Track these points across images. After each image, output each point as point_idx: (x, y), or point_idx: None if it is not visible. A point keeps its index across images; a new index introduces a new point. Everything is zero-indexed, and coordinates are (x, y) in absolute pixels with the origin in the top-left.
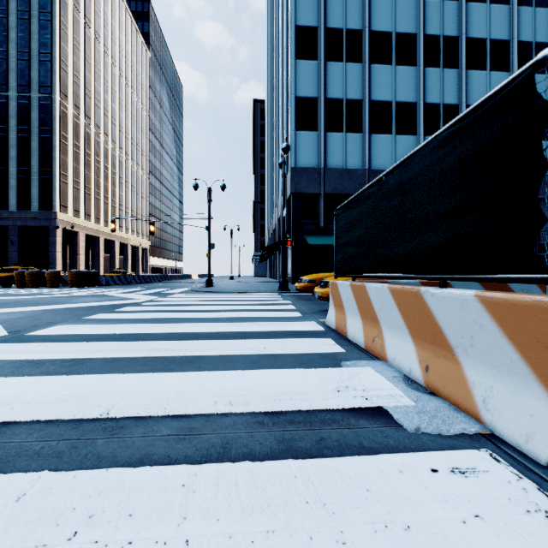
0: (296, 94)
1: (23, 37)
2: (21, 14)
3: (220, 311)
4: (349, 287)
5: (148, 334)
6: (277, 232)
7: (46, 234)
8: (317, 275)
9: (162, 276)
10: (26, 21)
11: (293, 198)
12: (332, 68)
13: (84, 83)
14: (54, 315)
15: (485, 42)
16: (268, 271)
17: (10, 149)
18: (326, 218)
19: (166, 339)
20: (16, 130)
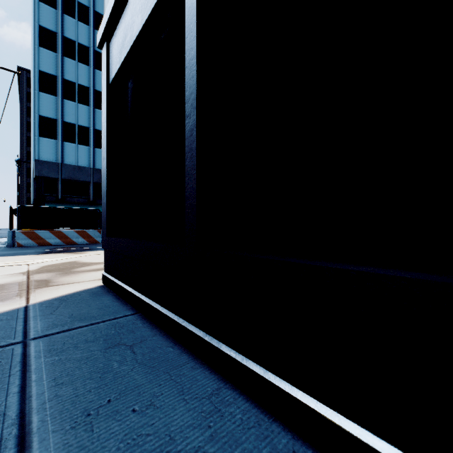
0: (40, 113)
1: None
2: None
3: None
4: None
5: None
6: None
7: None
8: None
9: None
10: None
11: (37, 179)
12: (68, 104)
13: None
14: None
15: None
16: None
17: None
18: (64, 193)
19: None
20: None
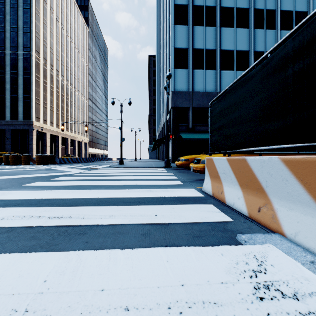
0: (175, 46)
1: (14, 18)
2: (13, 5)
3: (124, 180)
4: (226, 161)
5: (61, 199)
6: (163, 132)
7: (27, 134)
8: (190, 156)
9: (94, 158)
10: (16, 9)
11: (172, 110)
12: (197, 30)
13: (49, 45)
14: (6, 183)
15: (292, 13)
16: (157, 156)
17: (6, 84)
18: (193, 122)
19: (72, 204)
20: (10, 73)
